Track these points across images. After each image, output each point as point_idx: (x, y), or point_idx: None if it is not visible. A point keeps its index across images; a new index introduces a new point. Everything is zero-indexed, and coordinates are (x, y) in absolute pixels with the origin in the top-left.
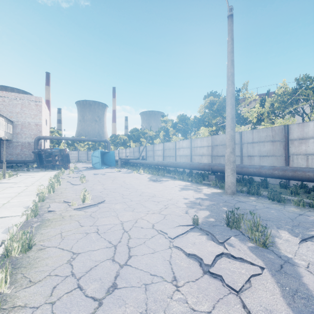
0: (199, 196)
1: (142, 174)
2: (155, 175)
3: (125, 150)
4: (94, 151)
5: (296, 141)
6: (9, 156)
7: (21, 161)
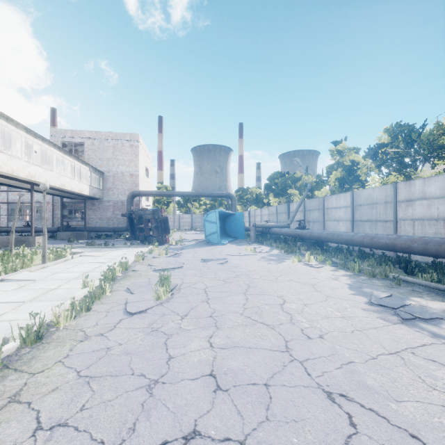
0: None
1: (316, 267)
2: (360, 276)
3: (260, 212)
4: (209, 213)
5: None
6: (98, 222)
7: (111, 228)
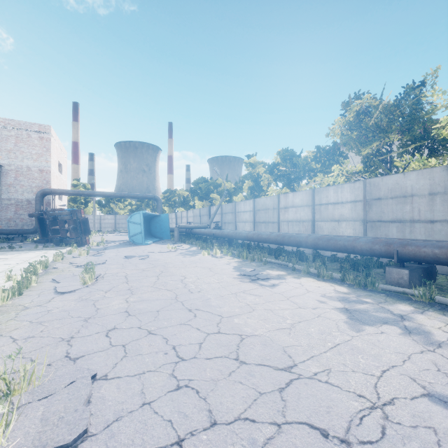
0: None
1: (219, 257)
2: (246, 261)
3: (186, 213)
4: (133, 214)
5: None
6: None
7: (13, 230)
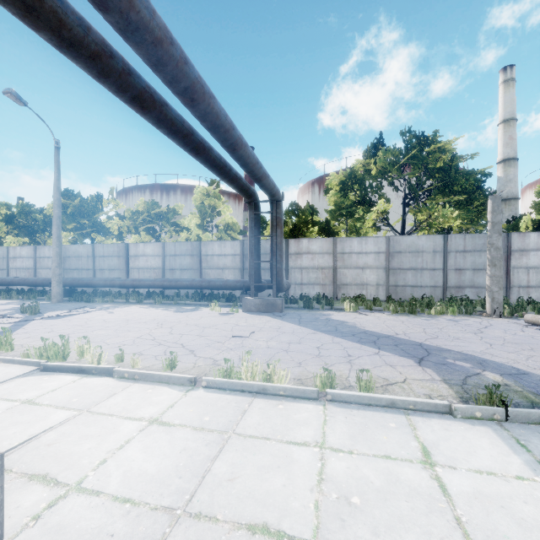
0: (19, 306)
1: None
2: None
3: None
4: None
5: (133, 257)
6: None
7: None
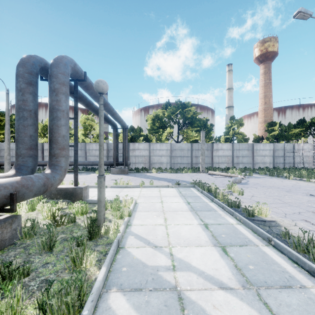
0: None
1: None
2: None
3: None
4: None
5: (46, 150)
6: None
7: None
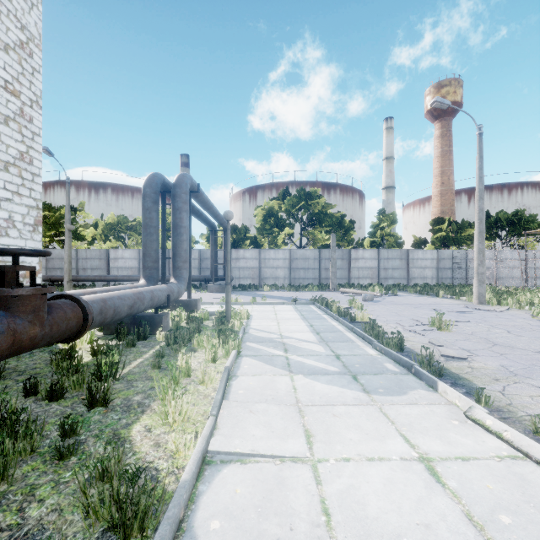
0: None
1: None
2: None
3: None
4: None
5: (113, 259)
6: None
7: None
